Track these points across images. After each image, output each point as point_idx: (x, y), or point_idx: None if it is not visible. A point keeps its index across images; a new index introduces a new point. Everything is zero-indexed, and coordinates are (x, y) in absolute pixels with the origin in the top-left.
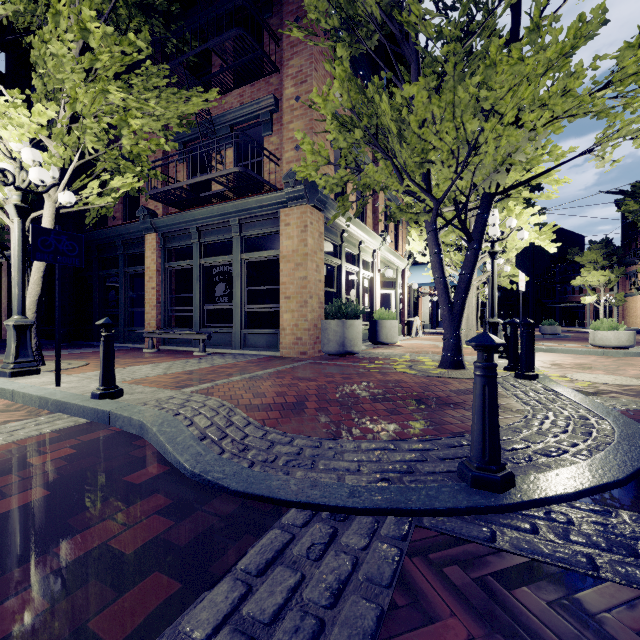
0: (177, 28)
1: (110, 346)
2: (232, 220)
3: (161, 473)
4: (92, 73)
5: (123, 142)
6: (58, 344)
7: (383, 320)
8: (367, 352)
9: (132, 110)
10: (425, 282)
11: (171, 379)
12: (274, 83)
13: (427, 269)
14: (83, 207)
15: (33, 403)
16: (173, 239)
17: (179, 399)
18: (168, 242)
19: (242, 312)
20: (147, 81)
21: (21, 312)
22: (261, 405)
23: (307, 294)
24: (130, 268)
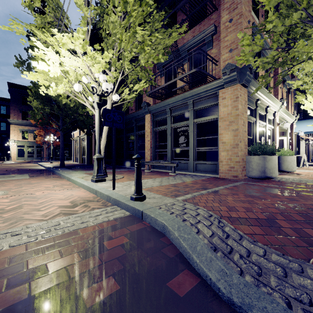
0: (161, 5)
1: (139, 170)
2: (188, 101)
3: (195, 285)
4: (127, 28)
5: (141, 62)
6: (114, 168)
7: (284, 156)
8: (279, 177)
9: (146, 41)
10: (308, 131)
11: (165, 189)
12: (214, 18)
13: (310, 122)
14: (121, 102)
15: (104, 198)
16: (157, 116)
17: (178, 206)
18: (155, 117)
19: (194, 151)
20: (152, 26)
21: (99, 152)
22: (238, 218)
23: (238, 140)
24: (138, 132)
